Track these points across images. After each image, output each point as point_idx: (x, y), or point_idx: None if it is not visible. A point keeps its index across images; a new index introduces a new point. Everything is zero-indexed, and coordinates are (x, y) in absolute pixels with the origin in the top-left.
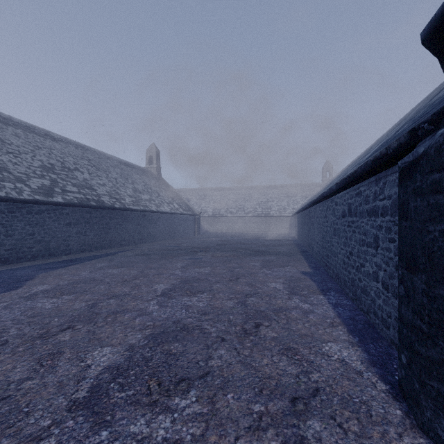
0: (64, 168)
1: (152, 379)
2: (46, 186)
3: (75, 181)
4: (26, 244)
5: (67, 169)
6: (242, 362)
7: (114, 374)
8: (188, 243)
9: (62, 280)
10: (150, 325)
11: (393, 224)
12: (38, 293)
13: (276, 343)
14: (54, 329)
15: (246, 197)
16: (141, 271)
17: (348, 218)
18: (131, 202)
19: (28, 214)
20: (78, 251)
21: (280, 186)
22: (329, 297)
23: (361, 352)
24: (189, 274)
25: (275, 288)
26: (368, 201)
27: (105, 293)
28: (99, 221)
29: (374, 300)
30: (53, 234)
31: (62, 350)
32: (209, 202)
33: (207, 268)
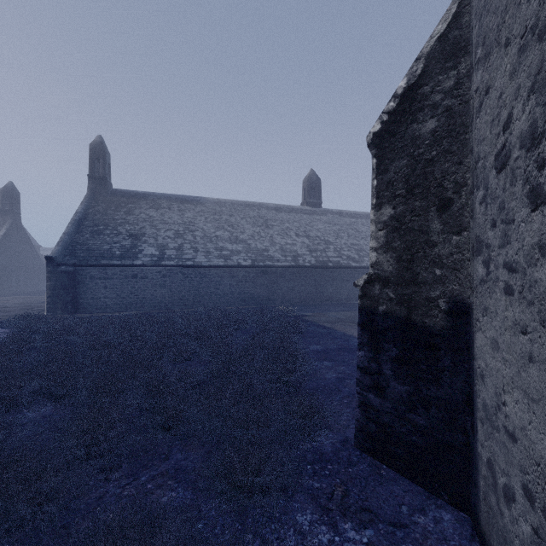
0: None
1: None
2: None
3: None
4: None
5: None
6: None
7: None
8: None
9: None
10: None
11: None
12: None
13: None
14: None
15: None
16: None
17: None
18: None
19: None
20: None
21: None
22: None
23: None
24: None
25: None
26: None
27: None
28: None
29: None
30: None
31: None
32: None
33: None
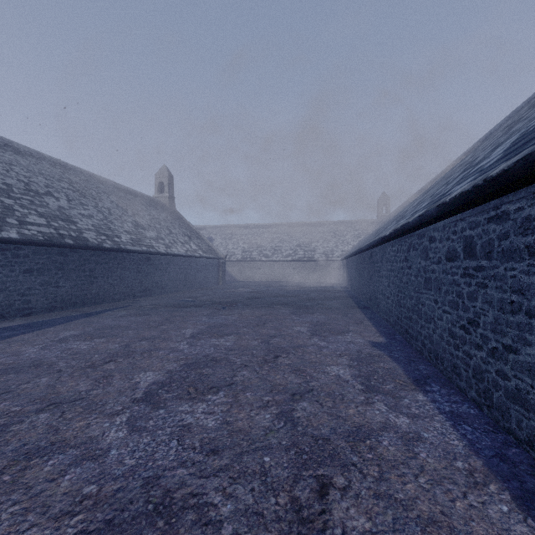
0: (28, 192)
1: None
2: None
3: (43, 209)
4: None
5: (33, 193)
6: None
7: None
8: (208, 295)
9: None
10: (89, 494)
11: None
12: None
13: None
14: None
15: (284, 236)
16: (125, 345)
17: (465, 262)
18: (129, 240)
19: None
20: (44, 310)
21: (326, 223)
22: (434, 396)
23: None
24: (200, 349)
25: (338, 378)
26: (534, 228)
27: (39, 397)
28: (79, 267)
29: None
30: (2, 285)
31: None
32: (238, 243)
33: (230, 338)
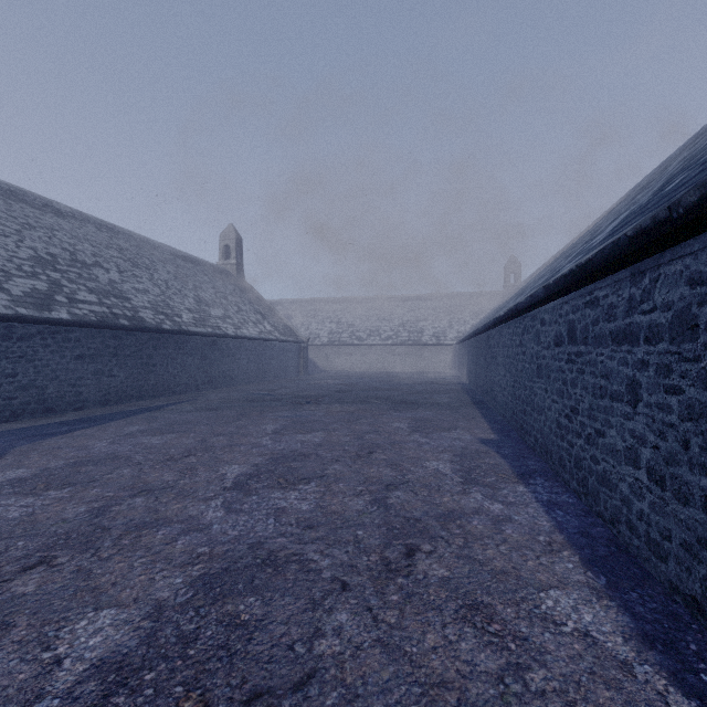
0: (74, 263)
1: (190, 696)
2: (39, 293)
3: (93, 284)
4: (1, 393)
5: (80, 264)
6: (383, 643)
7: (110, 682)
8: (287, 388)
9: (56, 459)
10: (203, 553)
11: (675, 358)
12: (3, 486)
13: (449, 594)
14: (10, 567)
15: (383, 313)
16: (201, 440)
17: (568, 348)
18: (192, 320)
19: (5, 340)
20: (96, 404)
21: (438, 296)
22: (535, 488)
23: (619, 613)
24: (285, 445)
25: (437, 472)
26: (615, 315)
27: (128, 485)
28: (135, 353)
29: (628, 500)
30: (52, 374)
31: (12, 620)
32: (324, 322)
33: (318, 434)
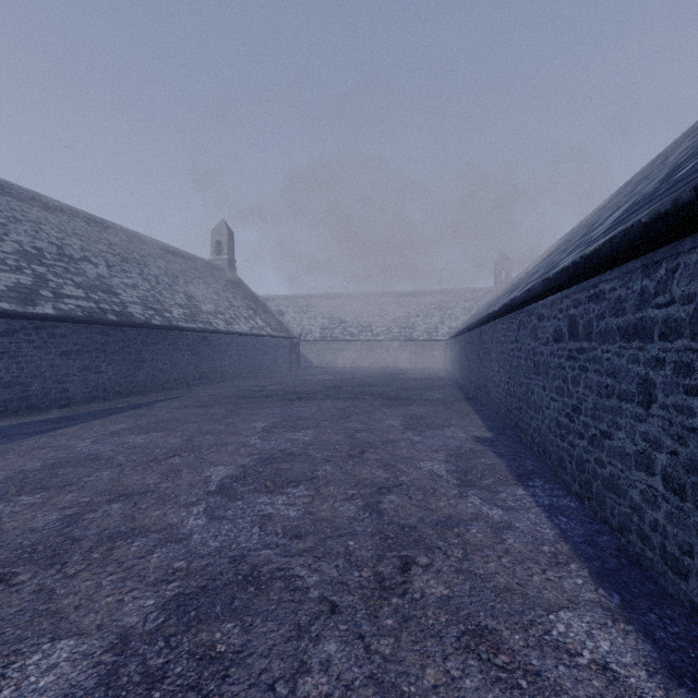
0: (61, 257)
1: None
2: (23, 287)
3: (81, 279)
4: None
5: (68, 258)
6: (377, 681)
7: None
8: (279, 384)
9: (33, 460)
10: (180, 568)
11: None
12: None
13: (449, 616)
14: None
15: (375, 309)
16: (188, 439)
17: (569, 344)
18: (182, 315)
19: None
20: (83, 400)
21: (429, 292)
22: (535, 491)
23: (638, 639)
24: (274, 444)
25: (432, 473)
26: (623, 310)
27: (106, 489)
28: (123, 348)
29: (639, 508)
30: (36, 371)
31: None
32: (316, 318)
33: (309, 432)
